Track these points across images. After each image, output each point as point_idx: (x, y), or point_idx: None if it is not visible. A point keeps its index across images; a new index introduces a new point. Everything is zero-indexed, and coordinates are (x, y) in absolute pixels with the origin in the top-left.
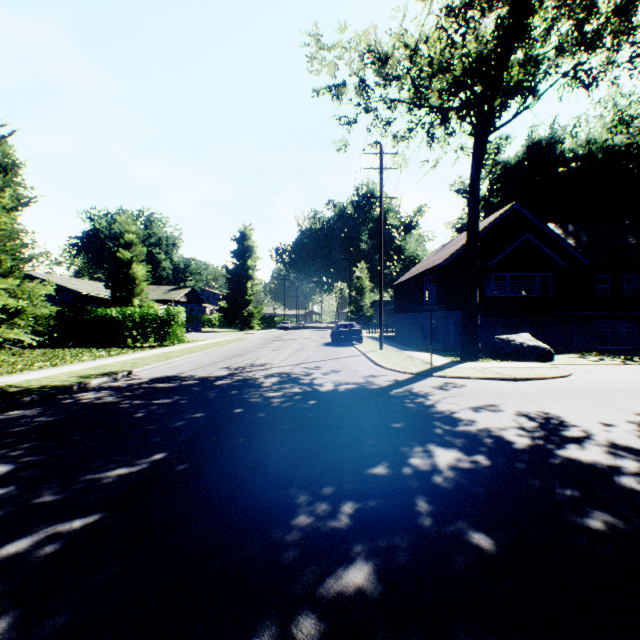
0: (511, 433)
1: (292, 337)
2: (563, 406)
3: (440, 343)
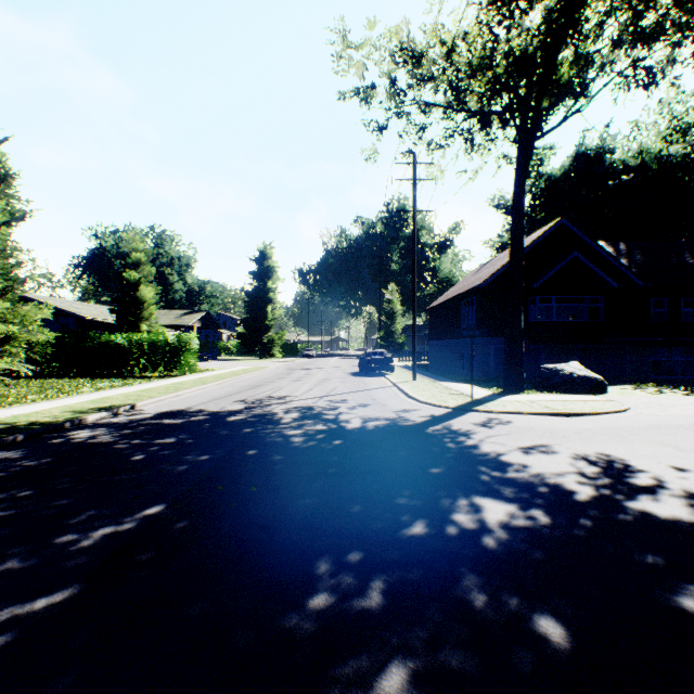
0: (570, 481)
1: (316, 366)
2: (626, 447)
3: (479, 373)
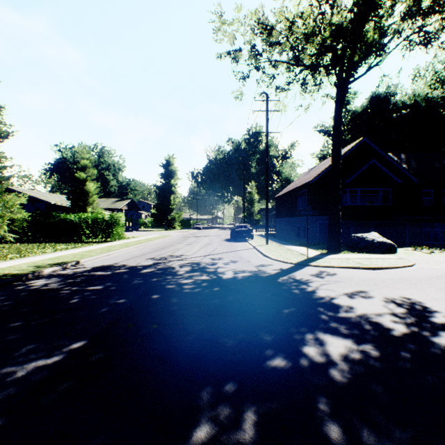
0: (386, 319)
1: (202, 235)
2: (420, 292)
3: (309, 239)
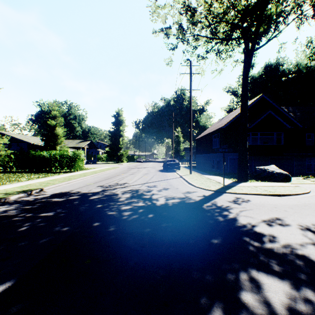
0: (313, 252)
1: (142, 166)
2: None
3: (222, 170)
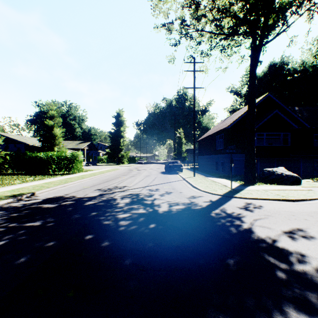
0: None
1: (143, 168)
2: None
3: (226, 172)
